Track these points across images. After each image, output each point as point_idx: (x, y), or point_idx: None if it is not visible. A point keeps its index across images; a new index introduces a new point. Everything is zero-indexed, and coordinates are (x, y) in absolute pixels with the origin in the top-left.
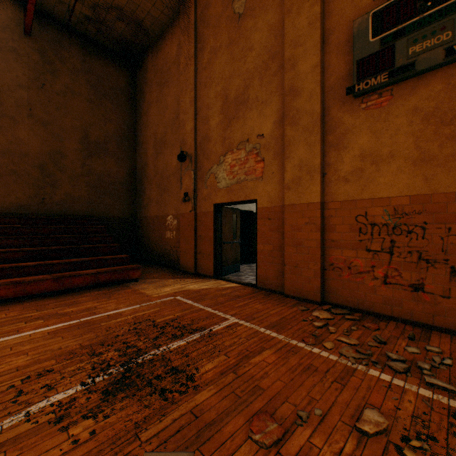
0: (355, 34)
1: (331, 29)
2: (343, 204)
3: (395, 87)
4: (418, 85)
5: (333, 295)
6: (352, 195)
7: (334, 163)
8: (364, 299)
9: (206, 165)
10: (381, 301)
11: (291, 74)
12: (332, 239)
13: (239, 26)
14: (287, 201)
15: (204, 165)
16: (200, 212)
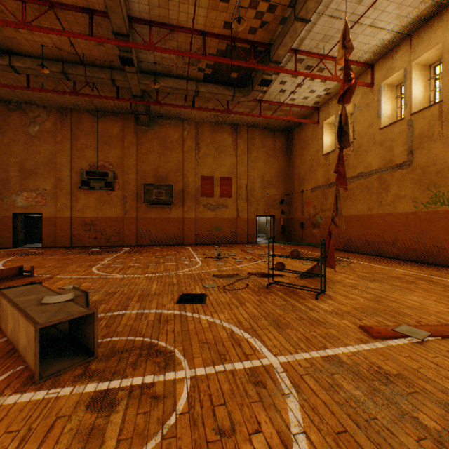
0: (81, 173)
1: (75, 166)
2: (78, 218)
3: (91, 190)
4: (96, 192)
5: (75, 244)
6: (81, 215)
7: (75, 206)
8: (84, 243)
9: (7, 193)
10: (88, 243)
11: (60, 173)
12: (75, 228)
13: (33, 140)
14: (58, 215)
15: (5, 193)
16: (1, 216)
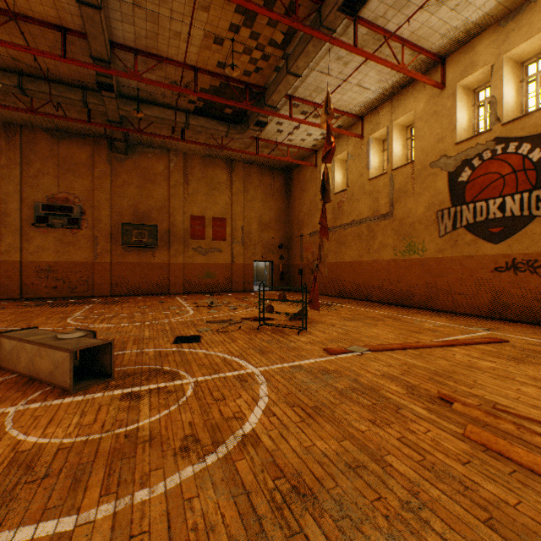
0: (36, 206)
1: (26, 198)
2: (31, 262)
3: (50, 228)
4: (57, 230)
5: (27, 295)
6: (35, 259)
7: (28, 247)
8: (40, 294)
9: None
10: (46, 293)
11: (5, 206)
12: (27, 275)
13: None
14: (3, 259)
15: None
16: None
